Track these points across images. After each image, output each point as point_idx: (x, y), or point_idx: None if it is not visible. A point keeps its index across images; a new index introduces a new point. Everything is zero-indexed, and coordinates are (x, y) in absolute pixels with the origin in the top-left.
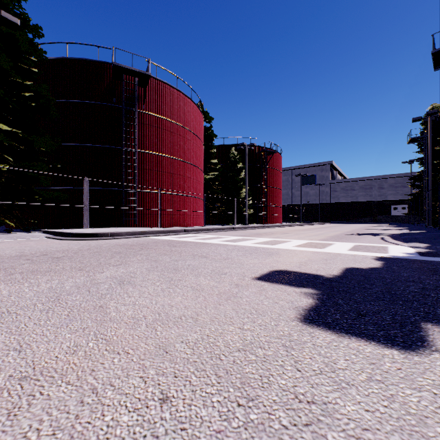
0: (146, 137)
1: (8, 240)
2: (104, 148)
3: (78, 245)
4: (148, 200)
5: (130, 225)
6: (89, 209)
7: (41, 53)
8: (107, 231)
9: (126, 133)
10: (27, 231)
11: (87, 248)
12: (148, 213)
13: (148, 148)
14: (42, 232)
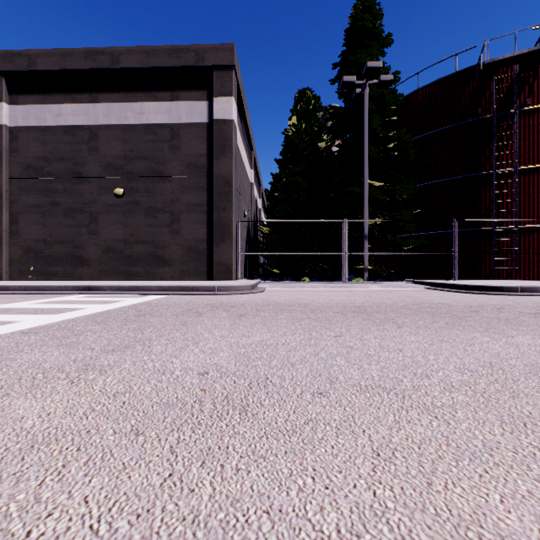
0: (533, 145)
1: (399, 289)
2: (464, 178)
3: (501, 300)
4: (537, 239)
5: (503, 277)
6: (443, 257)
7: (397, 99)
8: (504, 284)
9: (497, 149)
10: (390, 281)
11: (534, 305)
12: (537, 259)
13: (535, 161)
14: (411, 282)
